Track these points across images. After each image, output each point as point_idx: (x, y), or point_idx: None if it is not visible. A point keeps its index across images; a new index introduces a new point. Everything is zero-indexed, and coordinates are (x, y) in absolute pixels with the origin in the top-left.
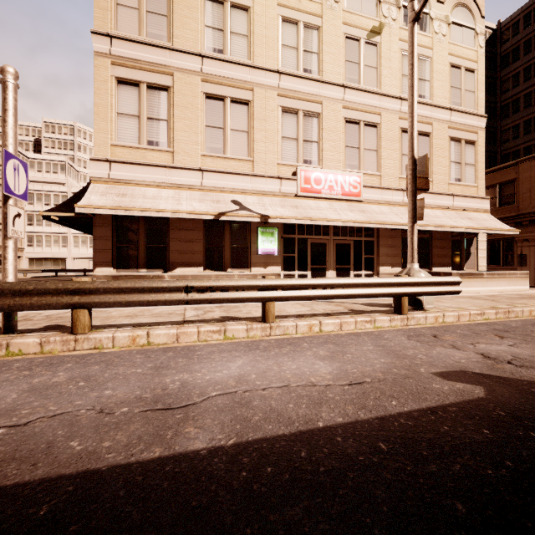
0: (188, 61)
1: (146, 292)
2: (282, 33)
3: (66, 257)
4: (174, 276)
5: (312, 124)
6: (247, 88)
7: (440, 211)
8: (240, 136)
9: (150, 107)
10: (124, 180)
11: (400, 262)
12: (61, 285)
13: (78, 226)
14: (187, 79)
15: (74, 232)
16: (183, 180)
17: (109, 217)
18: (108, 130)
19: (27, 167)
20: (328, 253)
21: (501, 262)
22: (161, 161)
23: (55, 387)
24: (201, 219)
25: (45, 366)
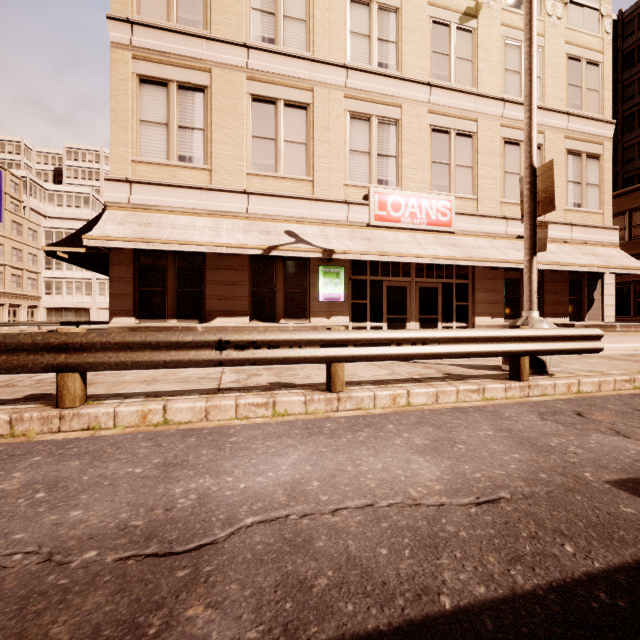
0: (230, 53)
1: (162, 349)
2: (351, 16)
3: (90, 307)
4: (209, 328)
5: (388, 133)
6: (306, 87)
7: (554, 245)
8: (296, 149)
9: (182, 113)
10: (148, 205)
11: (503, 311)
12: (40, 338)
13: (94, 267)
14: (229, 77)
15: (100, 278)
16: (223, 205)
17: (129, 253)
18: (128, 143)
19: (0, 175)
20: (410, 300)
21: (632, 311)
22: (196, 182)
23: None
24: (247, 255)
25: (0, 460)
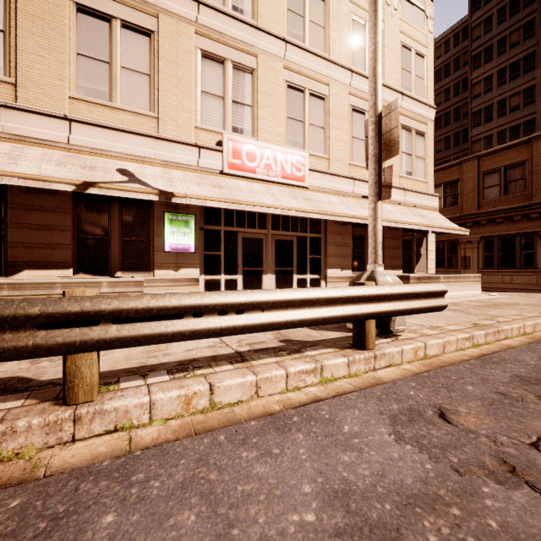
0: None
1: None
2: None
3: None
4: None
5: (244, 81)
6: (149, 12)
7: (392, 205)
8: (137, 79)
9: None
10: None
11: (351, 263)
12: None
13: None
14: None
15: None
16: (33, 130)
17: None
18: None
19: None
20: (266, 252)
21: (446, 264)
22: None
23: None
24: (69, 195)
25: None
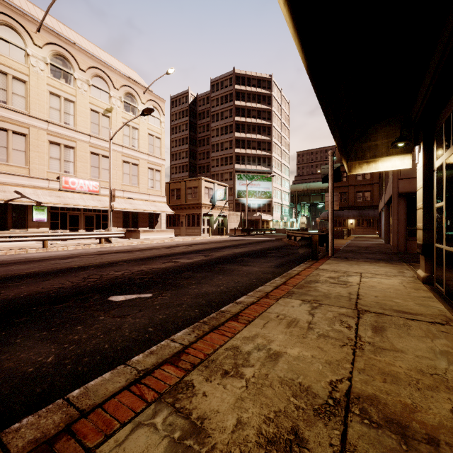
0: None
1: None
2: (50, 100)
3: None
4: None
5: (70, 152)
6: (25, 126)
7: (142, 201)
8: (20, 153)
9: None
10: None
11: (122, 225)
12: None
13: None
14: None
15: None
16: None
17: None
18: None
19: None
20: (81, 221)
21: (176, 225)
22: None
23: None
24: None
25: None
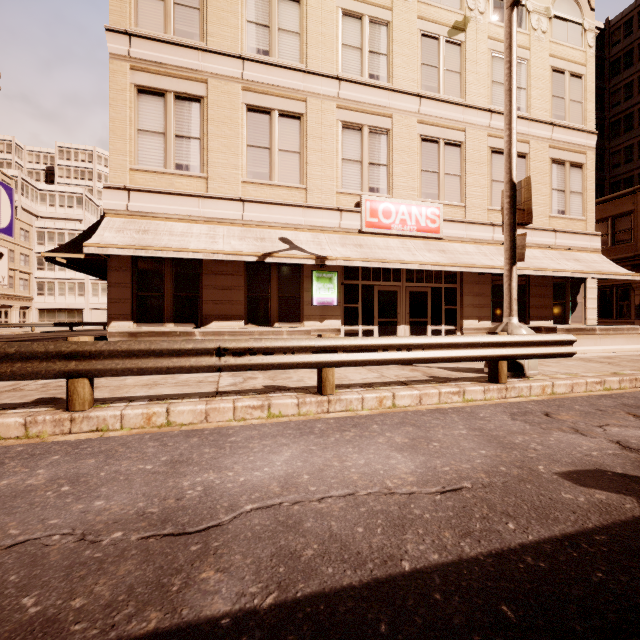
0: (226, 65)
1: (166, 356)
2: (343, 29)
3: (83, 307)
4: (207, 332)
5: (379, 142)
6: (299, 98)
7: (539, 250)
8: (290, 158)
9: (179, 122)
10: (146, 212)
11: (490, 314)
12: (52, 347)
13: (91, 271)
14: (225, 88)
15: (93, 278)
16: (219, 212)
17: (127, 259)
18: (126, 151)
19: (12, 193)
20: (400, 304)
21: (615, 314)
22: (192, 190)
23: (27, 494)
24: (242, 261)
25: (23, 459)
